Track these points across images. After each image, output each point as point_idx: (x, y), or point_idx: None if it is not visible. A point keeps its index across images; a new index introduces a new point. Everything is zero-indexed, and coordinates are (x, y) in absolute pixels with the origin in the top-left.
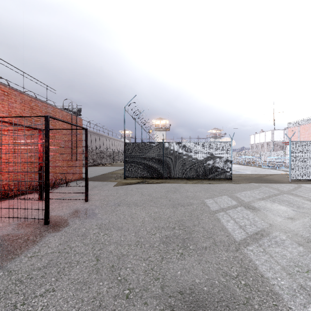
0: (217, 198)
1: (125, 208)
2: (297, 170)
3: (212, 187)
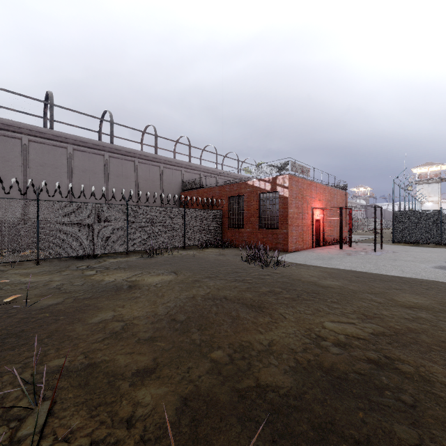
0: None
1: (414, 252)
2: None
3: None
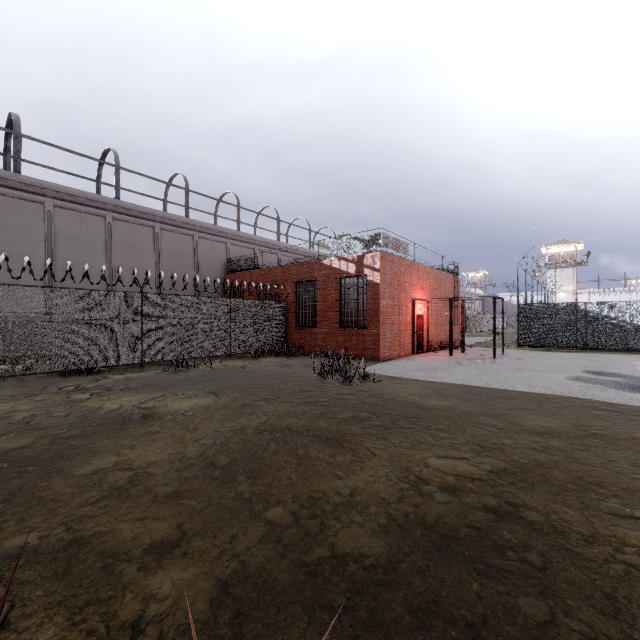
0: None
1: (543, 359)
2: None
3: None
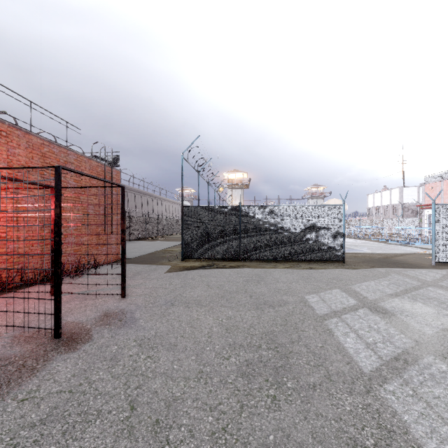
0: (324, 294)
1: (182, 310)
2: (445, 249)
3: (315, 274)
